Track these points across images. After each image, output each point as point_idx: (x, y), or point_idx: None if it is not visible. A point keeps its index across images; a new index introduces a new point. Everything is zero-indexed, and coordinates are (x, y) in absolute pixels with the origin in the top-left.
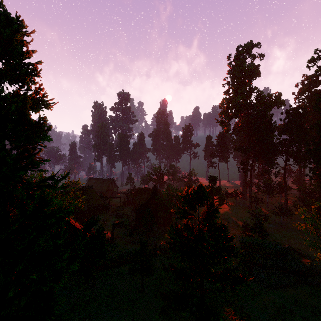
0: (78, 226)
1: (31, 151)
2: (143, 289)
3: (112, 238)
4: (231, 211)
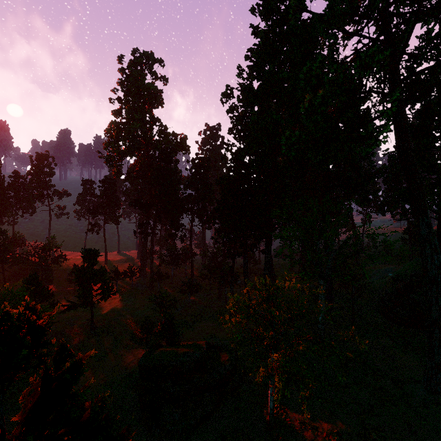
0: None
1: None
2: None
3: None
4: (124, 302)
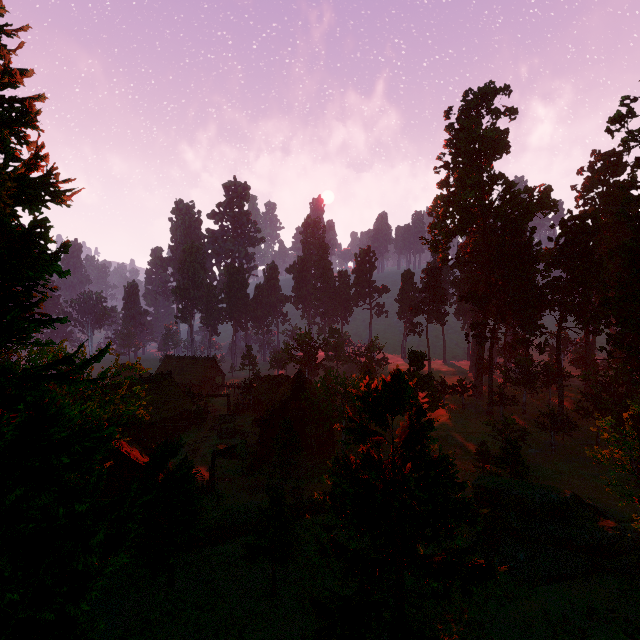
0: (138, 459)
1: (23, 300)
2: (276, 590)
3: (210, 481)
4: (453, 422)
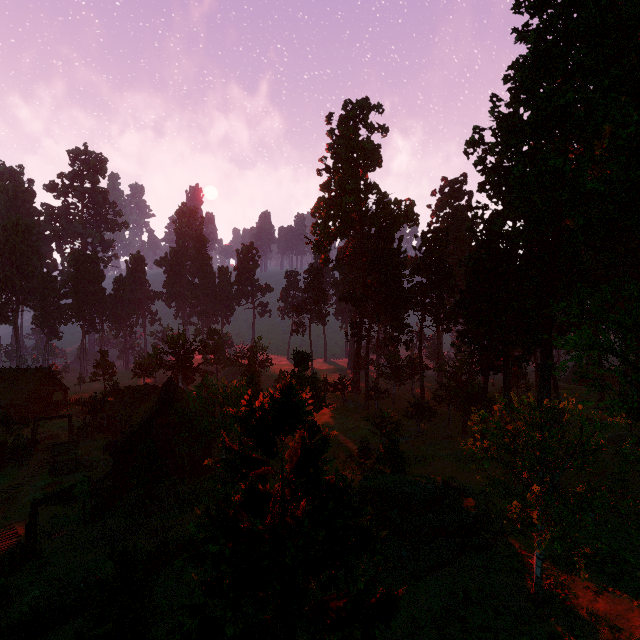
0: None
1: None
2: None
3: (28, 544)
4: (335, 419)
